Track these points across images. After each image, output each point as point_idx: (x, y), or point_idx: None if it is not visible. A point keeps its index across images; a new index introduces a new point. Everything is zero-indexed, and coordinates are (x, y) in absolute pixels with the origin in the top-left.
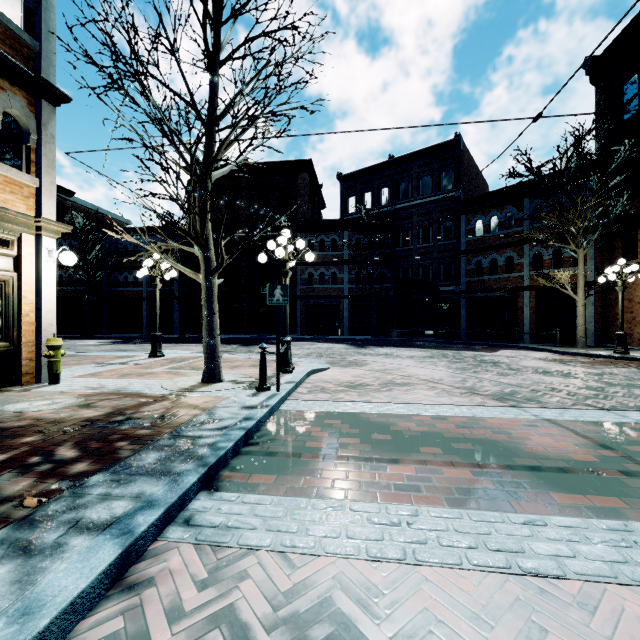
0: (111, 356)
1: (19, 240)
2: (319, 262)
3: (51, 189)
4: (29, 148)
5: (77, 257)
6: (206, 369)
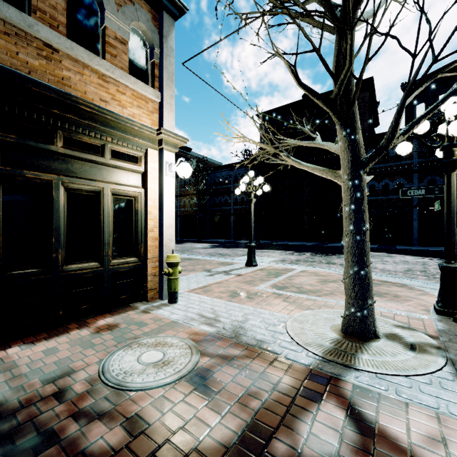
0: (215, 261)
1: (145, 156)
2: (382, 174)
3: (171, 103)
4: (153, 63)
5: (193, 188)
6: (351, 314)
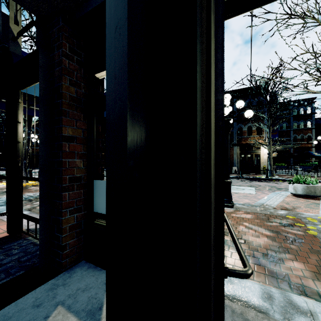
0: None
1: None
2: None
3: None
4: None
5: None
6: None
